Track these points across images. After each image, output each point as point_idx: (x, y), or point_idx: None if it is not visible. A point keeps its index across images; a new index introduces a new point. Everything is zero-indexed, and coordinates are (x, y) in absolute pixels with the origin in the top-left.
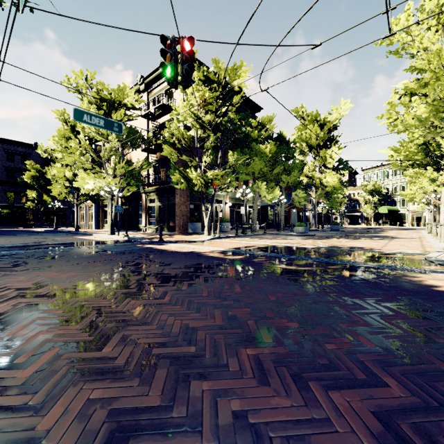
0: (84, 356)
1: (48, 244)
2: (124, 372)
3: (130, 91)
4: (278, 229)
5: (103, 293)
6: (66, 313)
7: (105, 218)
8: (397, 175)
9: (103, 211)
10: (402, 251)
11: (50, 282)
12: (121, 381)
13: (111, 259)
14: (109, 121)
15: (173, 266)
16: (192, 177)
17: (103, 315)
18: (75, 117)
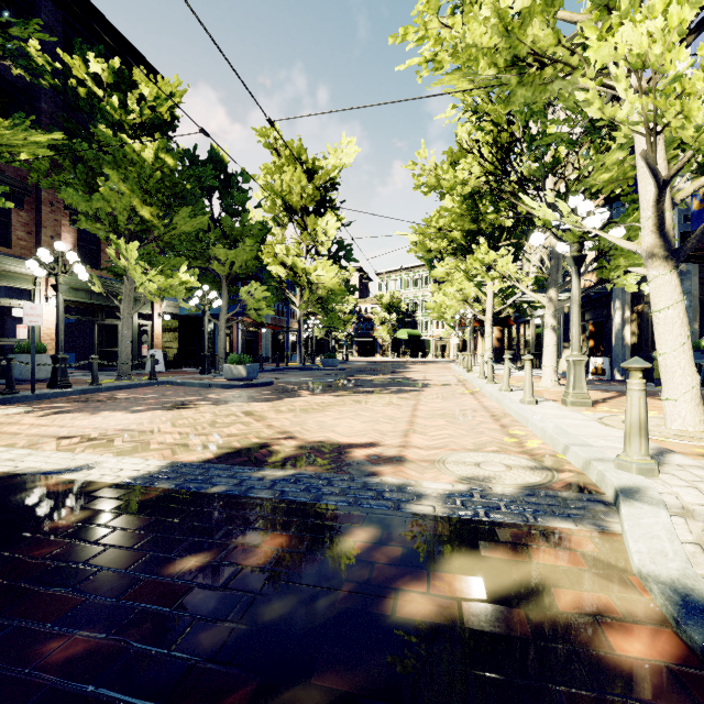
0: None
1: None
2: None
3: None
4: (203, 368)
5: None
6: None
7: None
8: (419, 286)
9: None
10: (475, 472)
11: None
12: None
13: None
14: None
15: None
16: None
17: None
18: None
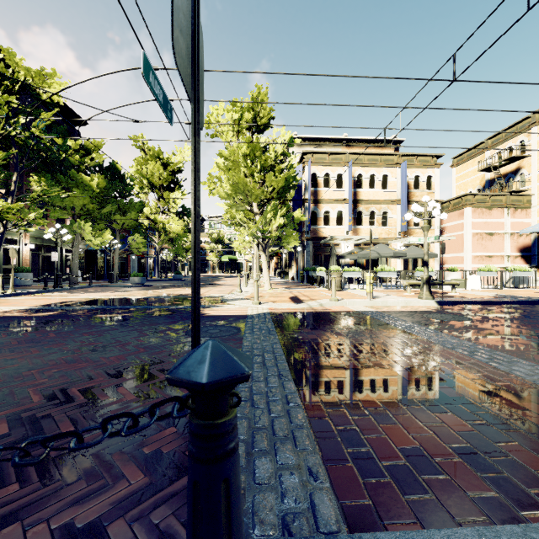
0: None
1: None
2: None
3: None
4: (110, 280)
5: None
6: None
7: None
8: None
9: None
10: (213, 295)
11: None
12: None
13: None
14: None
15: None
16: None
17: None
18: None
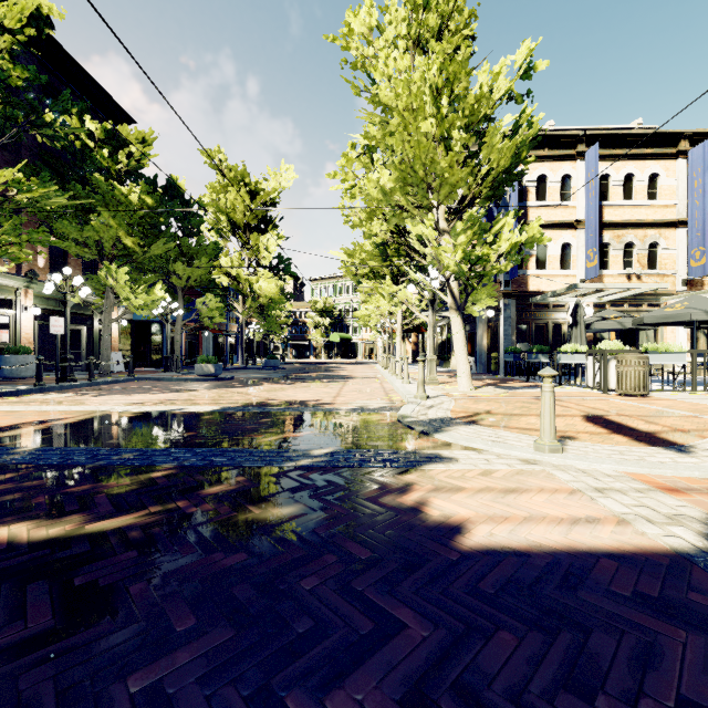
0: None
1: None
2: None
3: None
4: (166, 368)
5: None
6: None
7: None
8: (350, 293)
9: None
10: (363, 405)
11: None
12: None
13: None
14: None
15: None
16: None
17: None
18: None
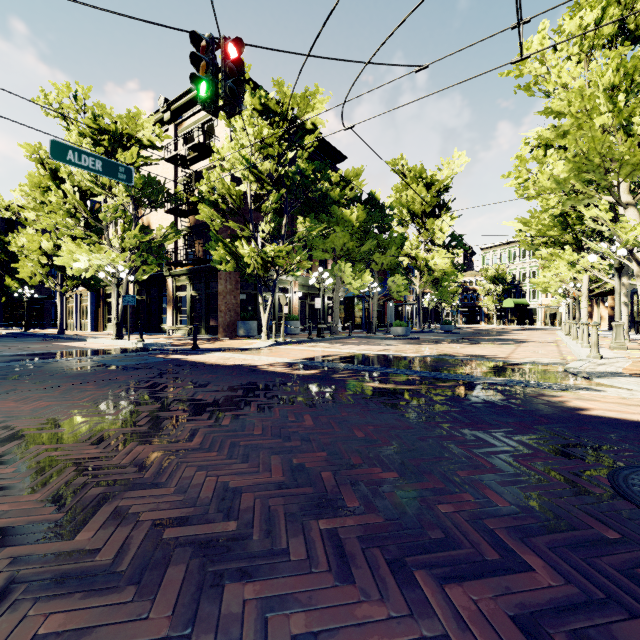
0: (40, 552)
1: (9, 355)
2: (110, 576)
3: (147, 120)
4: (369, 330)
5: (91, 434)
6: (21, 473)
7: (109, 315)
8: (526, 257)
9: (104, 304)
10: (535, 360)
11: (1, 418)
12: (101, 595)
13: (112, 378)
14: (110, 163)
15: (210, 387)
16: (243, 254)
17: (86, 473)
18: (53, 154)
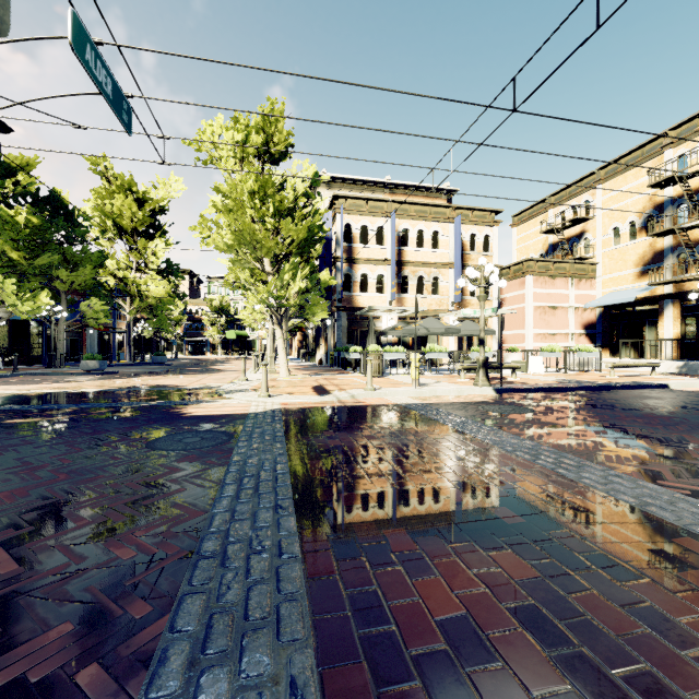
0: None
1: None
2: None
3: None
4: (50, 365)
5: None
6: None
7: None
8: None
9: None
10: (206, 385)
11: None
12: None
13: None
14: None
15: None
16: None
17: None
18: None
